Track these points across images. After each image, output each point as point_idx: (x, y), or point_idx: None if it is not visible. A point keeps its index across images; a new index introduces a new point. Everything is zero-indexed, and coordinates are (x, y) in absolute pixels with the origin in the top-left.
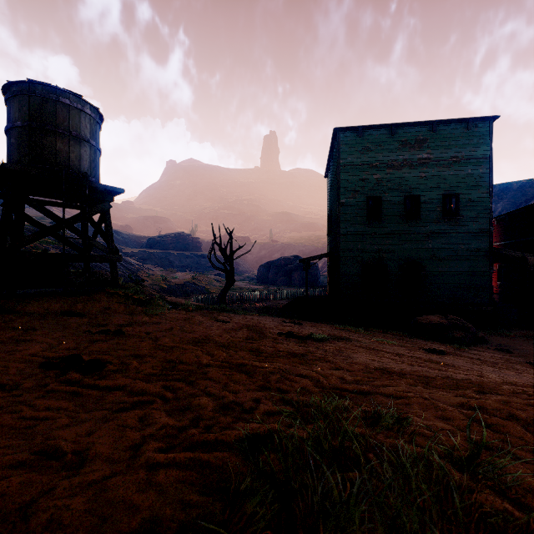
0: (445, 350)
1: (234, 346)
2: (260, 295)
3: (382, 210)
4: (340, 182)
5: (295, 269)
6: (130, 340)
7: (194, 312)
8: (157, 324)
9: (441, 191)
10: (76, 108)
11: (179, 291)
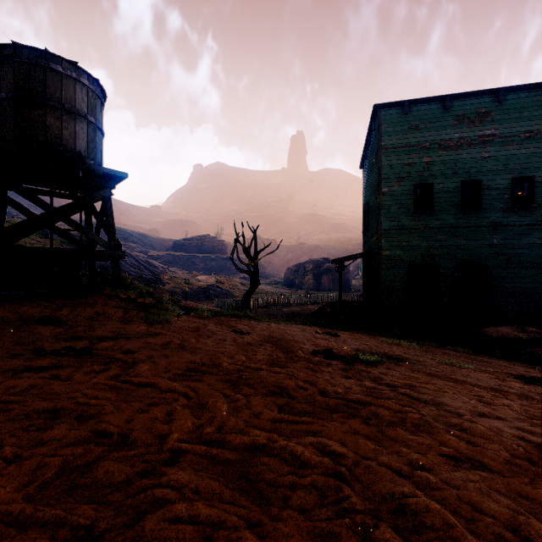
0: (540, 376)
1: (246, 382)
2: (287, 300)
3: (433, 200)
4: (382, 168)
5: (325, 272)
6: (83, 370)
7: (209, 319)
8: (152, 337)
9: (510, 174)
10: (70, 76)
11: (202, 295)
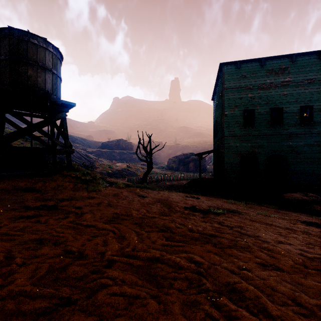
0: (315, 221)
1: (147, 224)
2: (169, 177)
3: (254, 119)
4: (224, 100)
5: (191, 161)
6: (53, 217)
7: (123, 189)
8: (91, 199)
9: (299, 104)
10: (42, 46)
11: (119, 174)
